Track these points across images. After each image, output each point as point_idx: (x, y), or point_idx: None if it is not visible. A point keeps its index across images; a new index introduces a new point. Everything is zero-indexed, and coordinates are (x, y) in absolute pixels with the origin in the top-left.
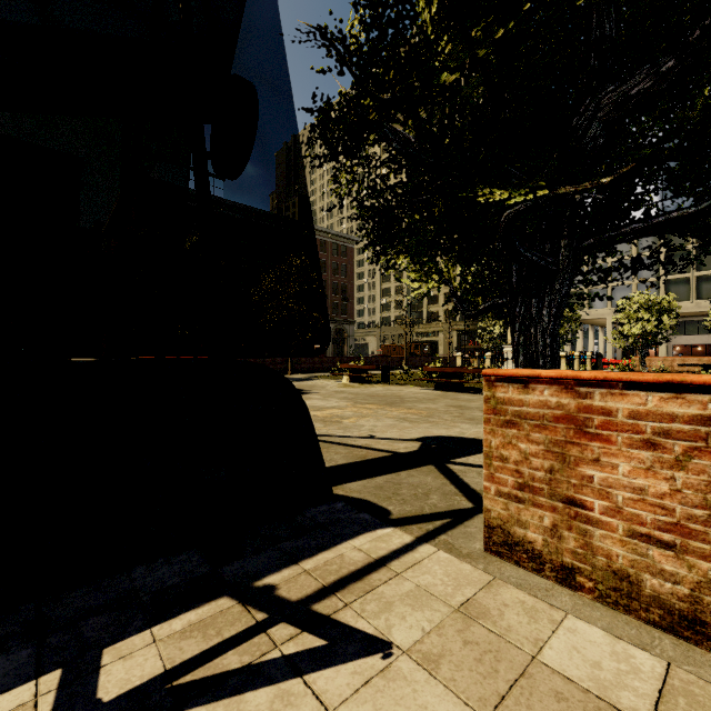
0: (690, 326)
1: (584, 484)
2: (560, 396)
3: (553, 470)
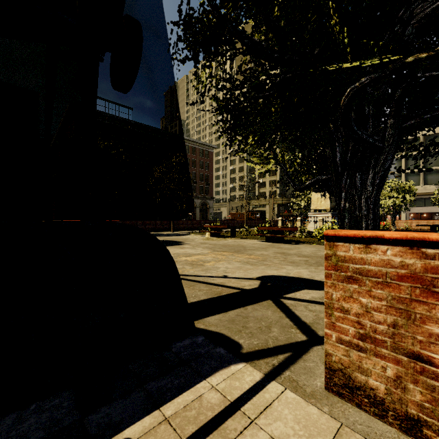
0: (420, 201)
1: (432, 342)
2: (404, 256)
3: (397, 325)
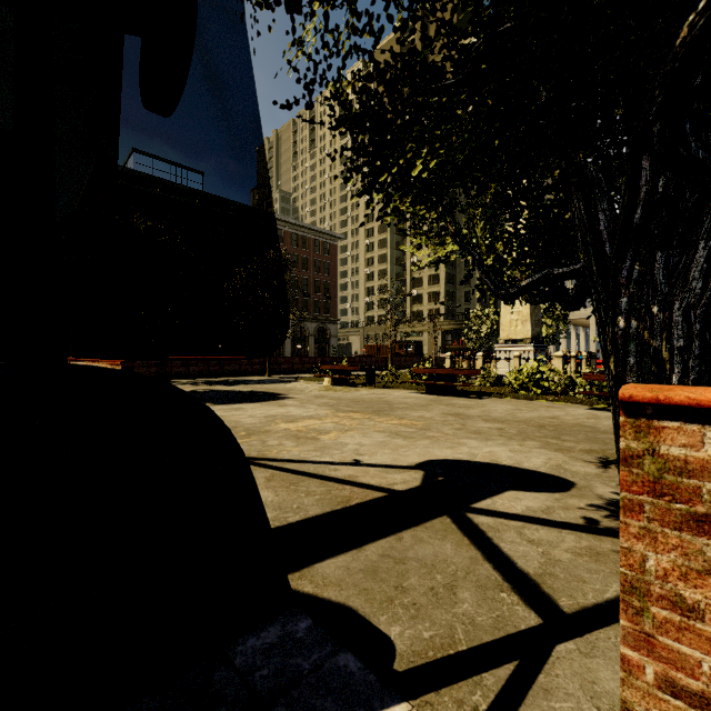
0: None
1: None
2: None
3: None
